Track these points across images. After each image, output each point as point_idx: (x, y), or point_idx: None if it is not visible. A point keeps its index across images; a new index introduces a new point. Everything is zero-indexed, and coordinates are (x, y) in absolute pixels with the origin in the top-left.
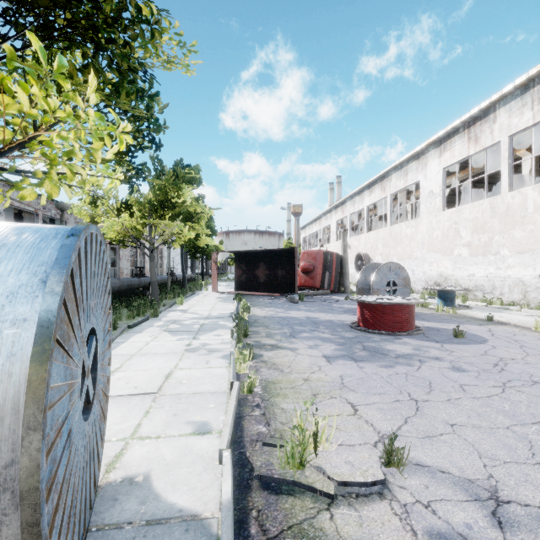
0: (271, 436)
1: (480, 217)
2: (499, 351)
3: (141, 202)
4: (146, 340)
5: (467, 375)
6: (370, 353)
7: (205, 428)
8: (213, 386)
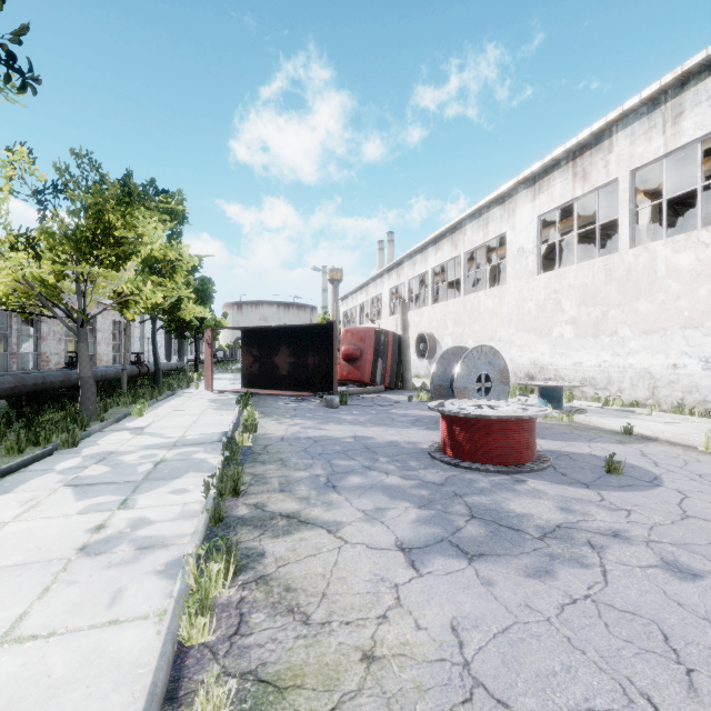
0: None
1: (590, 283)
2: (700, 504)
3: (53, 234)
4: (1, 518)
5: None
6: (488, 526)
7: None
8: None
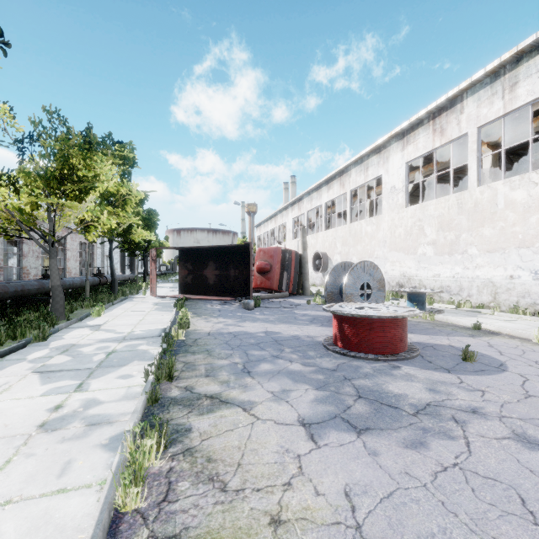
0: None
1: (446, 213)
2: (538, 386)
3: (29, 173)
4: None
5: None
6: (372, 405)
7: None
8: None
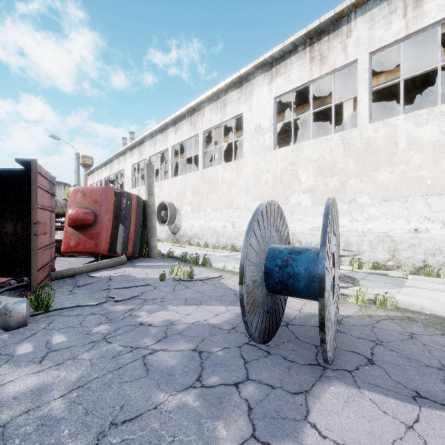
0: None
1: (328, 156)
2: None
3: None
4: None
5: None
6: None
7: None
8: None
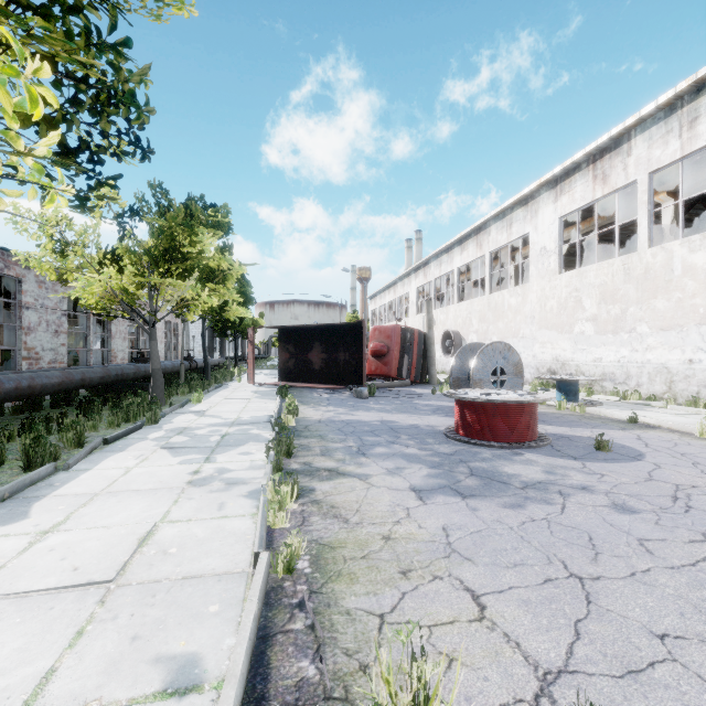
0: (325, 697)
1: (610, 282)
2: (668, 473)
3: (134, 252)
4: (127, 465)
5: (642, 520)
6: (483, 480)
7: (190, 674)
8: (224, 560)
